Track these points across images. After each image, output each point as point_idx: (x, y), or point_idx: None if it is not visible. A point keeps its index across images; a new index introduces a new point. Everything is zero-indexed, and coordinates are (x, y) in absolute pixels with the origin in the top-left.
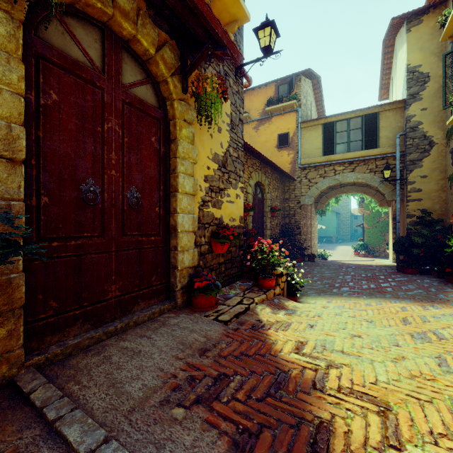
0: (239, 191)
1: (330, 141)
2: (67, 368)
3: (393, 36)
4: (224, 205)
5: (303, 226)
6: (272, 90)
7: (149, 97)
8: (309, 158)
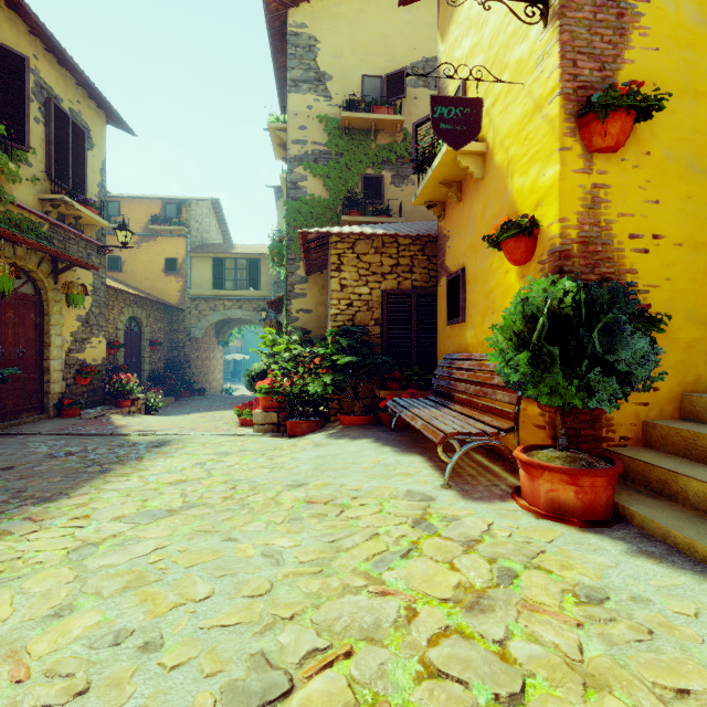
0: (102, 338)
1: (220, 276)
2: None
3: None
4: (87, 350)
5: (195, 360)
6: (158, 206)
7: (30, 290)
8: (199, 290)
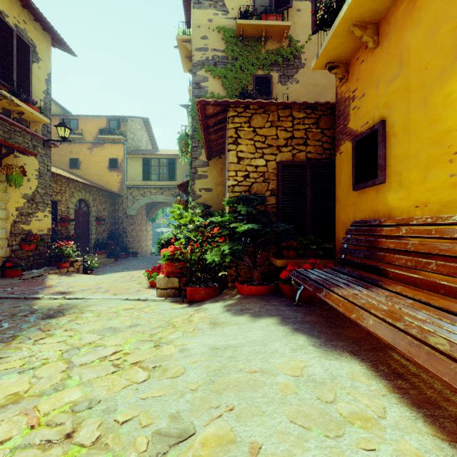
0: (47, 213)
1: (148, 171)
2: None
3: None
4: (33, 222)
5: (130, 231)
6: (104, 122)
7: None
8: (133, 181)
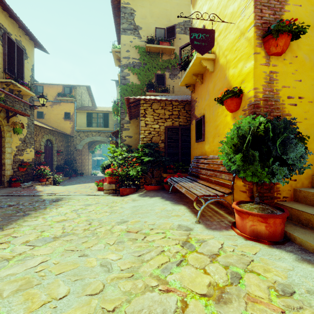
0: (32, 149)
1: (90, 121)
2: None
3: None
4: (24, 155)
5: (78, 159)
6: (61, 88)
7: None
8: (80, 127)
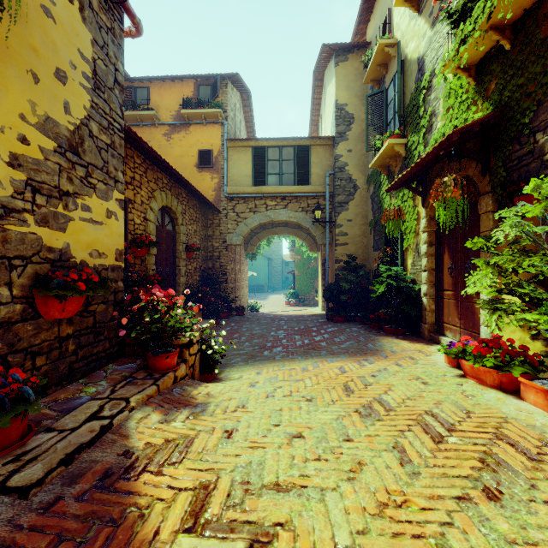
0: (115, 206)
1: (262, 169)
2: None
3: (322, 69)
4: (73, 225)
5: (230, 272)
6: (190, 89)
7: None
8: (238, 187)
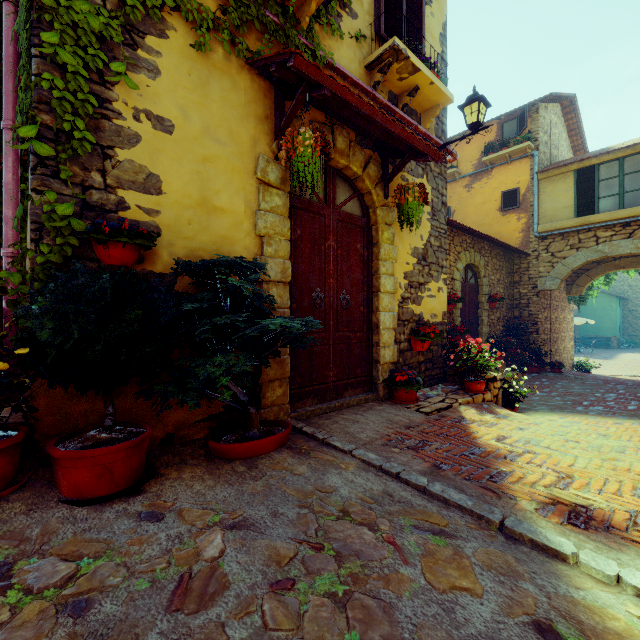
0: (442, 283)
1: (589, 194)
2: (312, 423)
3: None
4: (424, 301)
5: (542, 321)
6: (492, 131)
7: (355, 209)
8: (552, 223)
